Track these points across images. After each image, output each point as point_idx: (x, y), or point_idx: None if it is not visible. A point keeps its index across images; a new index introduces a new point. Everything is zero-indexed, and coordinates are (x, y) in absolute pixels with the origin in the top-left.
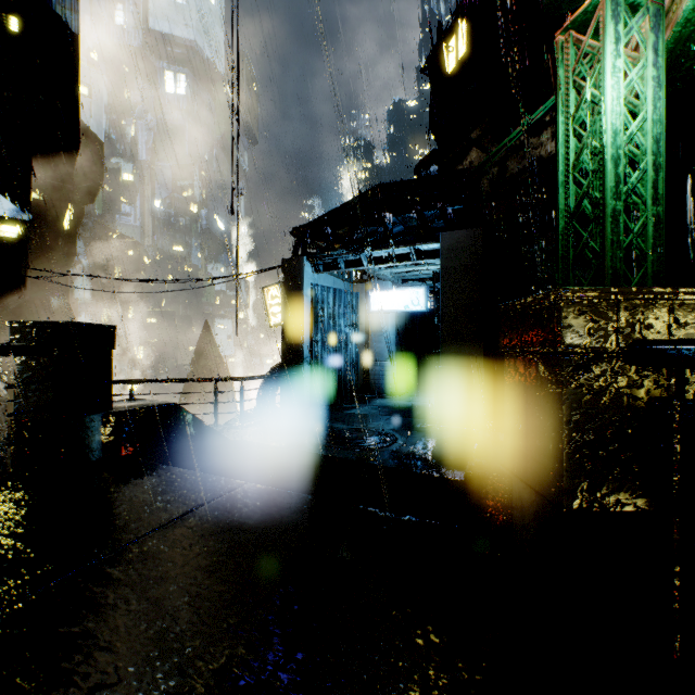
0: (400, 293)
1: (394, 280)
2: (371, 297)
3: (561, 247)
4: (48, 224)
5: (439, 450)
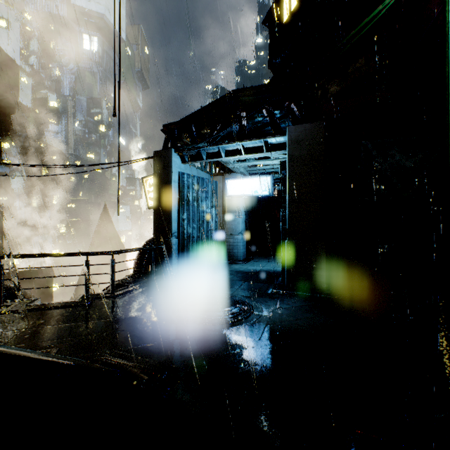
0: (250, 181)
1: (244, 173)
2: (228, 184)
3: None
4: None
5: (295, 321)
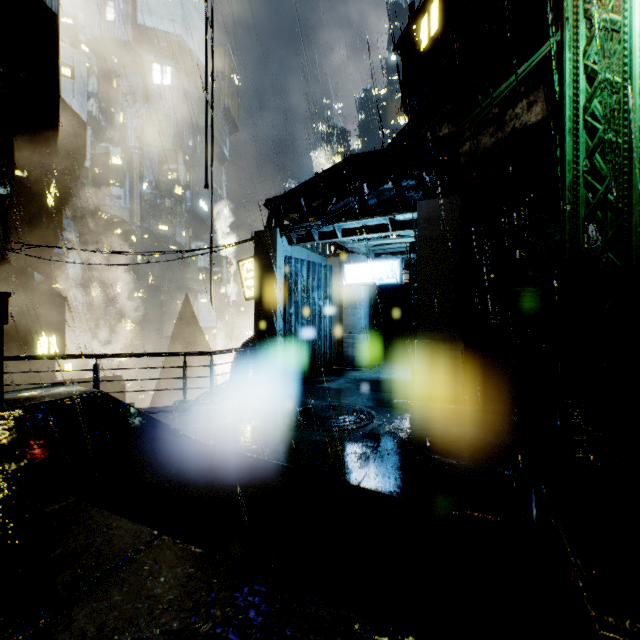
0: (374, 266)
1: (368, 254)
2: (345, 269)
3: (569, 204)
4: (31, 200)
5: (419, 431)
